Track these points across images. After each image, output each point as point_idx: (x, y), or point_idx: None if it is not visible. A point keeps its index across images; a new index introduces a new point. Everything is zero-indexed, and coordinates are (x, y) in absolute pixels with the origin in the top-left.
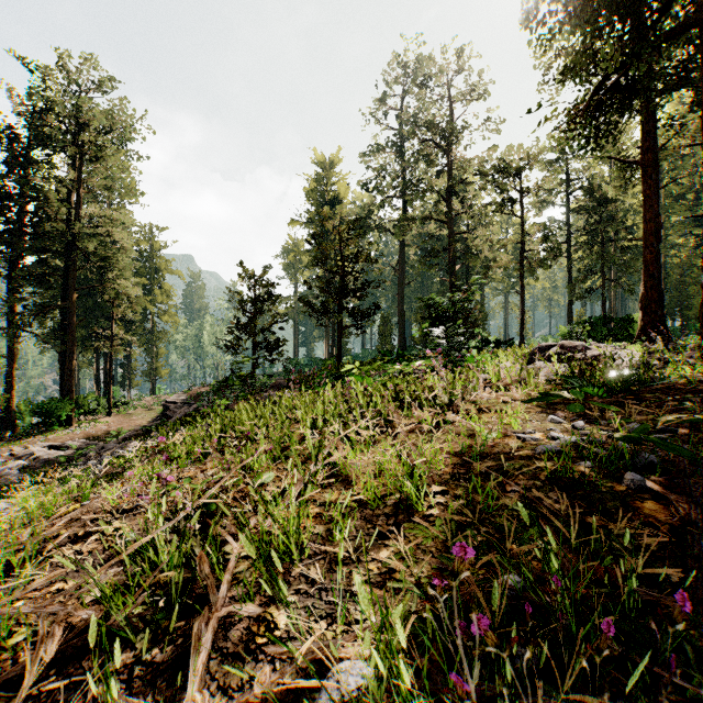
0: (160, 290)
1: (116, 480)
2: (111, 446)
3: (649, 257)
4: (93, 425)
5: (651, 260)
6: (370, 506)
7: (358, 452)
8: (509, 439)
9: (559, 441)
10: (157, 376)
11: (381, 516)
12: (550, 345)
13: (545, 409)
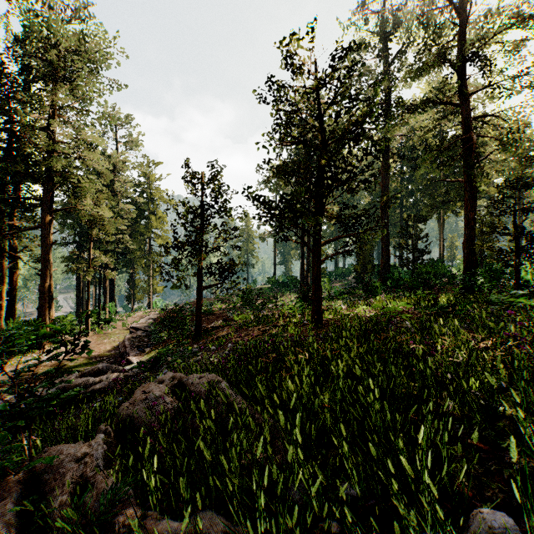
0: (156, 217)
1: None
2: None
3: None
4: (57, 351)
5: None
6: None
7: None
8: None
9: None
10: (153, 292)
11: None
12: None
13: None
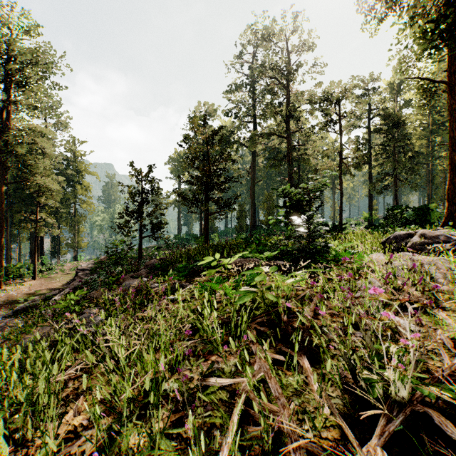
0: (81, 186)
1: None
2: None
3: (455, 158)
4: (18, 288)
5: None
6: None
7: None
8: None
9: None
10: (78, 247)
11: None
12: (407, 233)
13: None
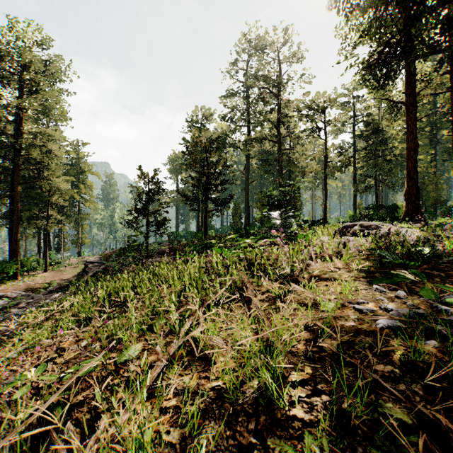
0: (84, 185)
1: (9, 343)
2: (39, 297)
3: (411, 165)
4: (33, 279)
5: (412, 168)
6: (229, 400)
7: (217, 326)
8: (347, 310)
9: (394, 313)
10: (82, 243)
11: (241, 415)
12: (353, 224)
13: (365, 277)
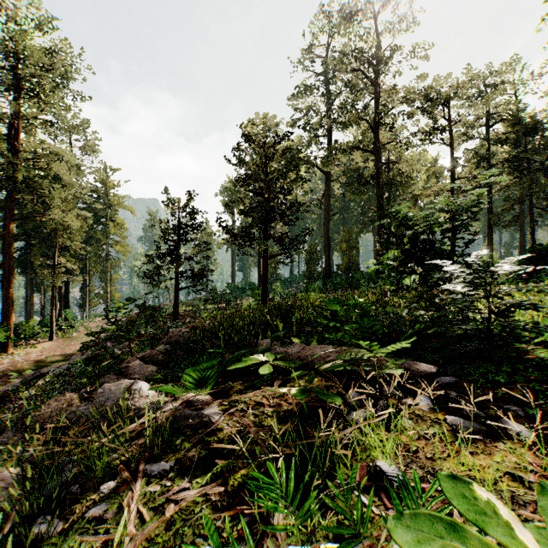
0: (114, 223)
1: None
2: None
3: None
4: (27, 352)
5: None
6: None
7: None
8: None
9: None
10: (111, 298)
11: None
12: None
13: None
